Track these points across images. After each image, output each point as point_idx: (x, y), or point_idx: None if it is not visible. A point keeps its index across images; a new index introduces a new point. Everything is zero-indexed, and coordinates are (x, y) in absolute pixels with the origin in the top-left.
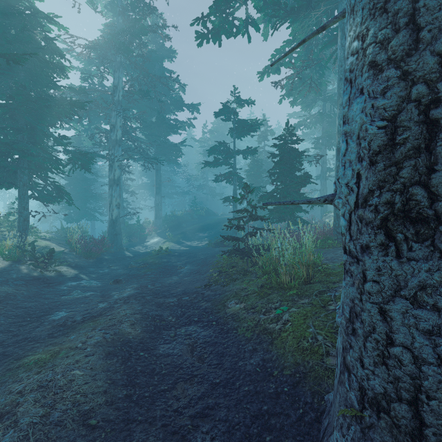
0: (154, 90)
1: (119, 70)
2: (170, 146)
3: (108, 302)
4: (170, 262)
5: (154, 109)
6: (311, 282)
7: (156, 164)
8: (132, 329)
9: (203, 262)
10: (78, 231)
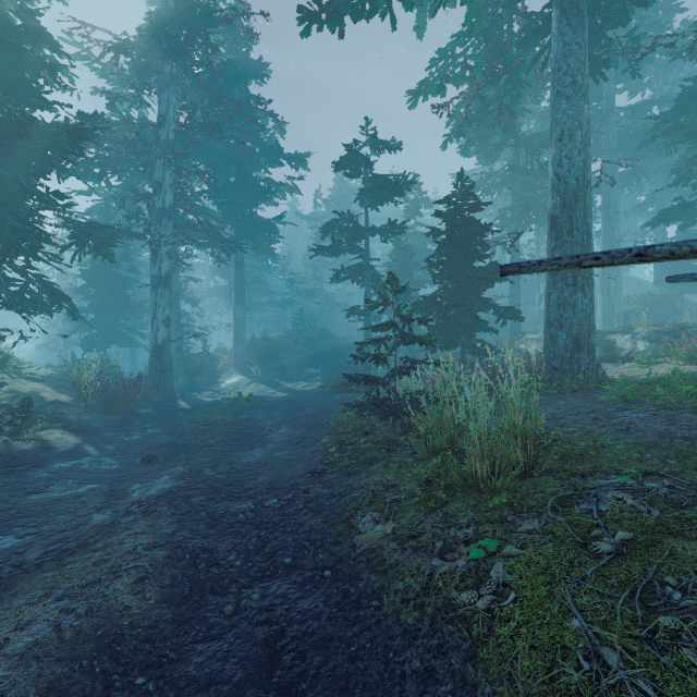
0: (231, 127)
1: (168, 88)
2: (259, 224)
3: (113, 511)
4: (254, 420)
5: (232, 160)
6: (533, 473)
7: (236, 254)
8: (135, 594)
9: (311, 420)
10: (101, 365)
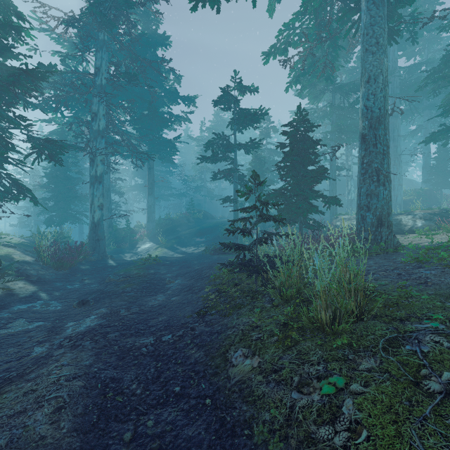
0: (144, 77)
1: (101, 49)
2: (163, 142)
3: (50, 345)
4: (159, 273)
5: (145, 100)
6: (363, 318)
7: (148, 162)
8: (51, 424)
9: (198, 274)
10: (57, 236)
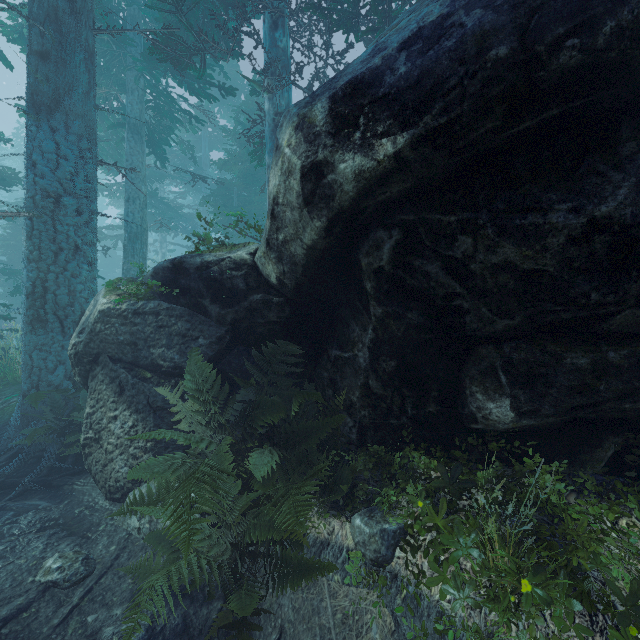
0: None
1: None
2: None
3: None
4: None
5: None
6: None
7: None
8: None
9: None
10: None
